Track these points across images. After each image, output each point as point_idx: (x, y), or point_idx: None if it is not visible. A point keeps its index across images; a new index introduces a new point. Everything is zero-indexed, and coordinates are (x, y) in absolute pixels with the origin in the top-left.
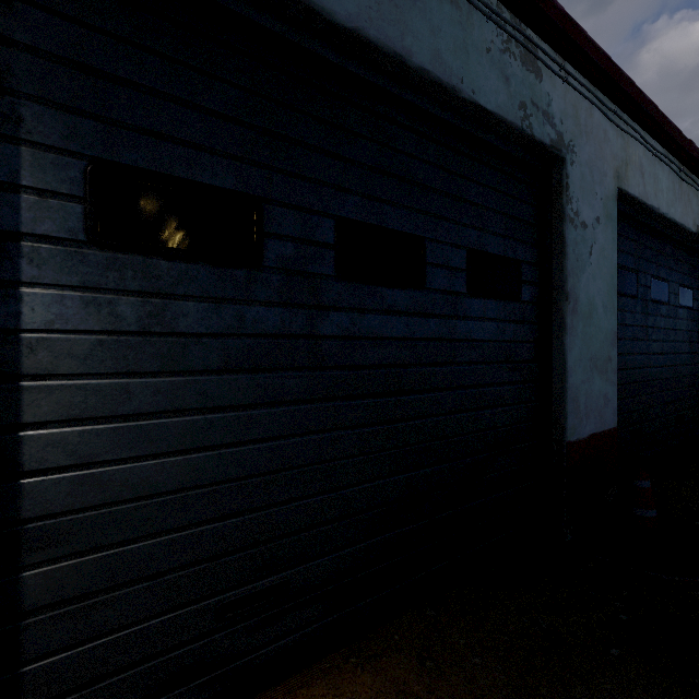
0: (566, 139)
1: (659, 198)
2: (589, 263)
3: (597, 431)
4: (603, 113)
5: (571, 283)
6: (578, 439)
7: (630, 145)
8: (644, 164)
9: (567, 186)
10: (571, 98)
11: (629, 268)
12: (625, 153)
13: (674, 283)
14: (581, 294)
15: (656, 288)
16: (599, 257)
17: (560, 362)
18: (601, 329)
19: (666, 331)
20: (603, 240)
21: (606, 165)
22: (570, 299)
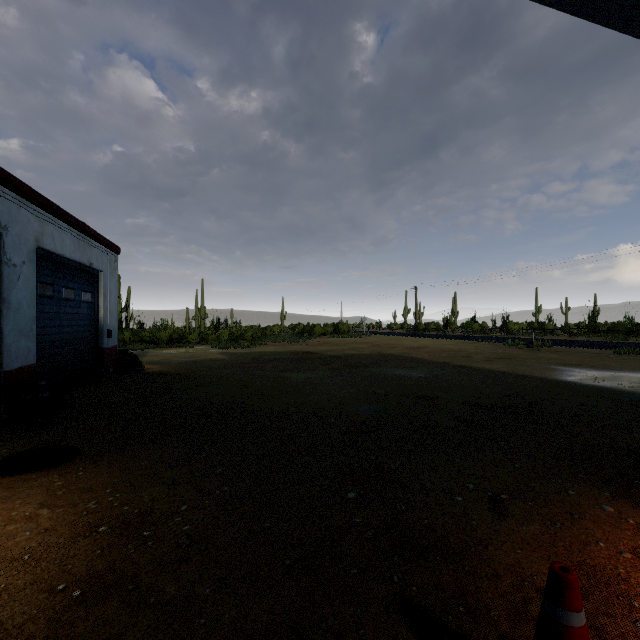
0: (3, 224)
1: (65, 250)
2: (18, 284)
3: (24, 366)
4: (27, 210)
5: (7, 294)
6: (11, 370)
7: (46, 225)
8: (55, 233)
9: (4, 247)
10: (7, 204)
11: (48, 283)
12: (42, 229)
13: (79, 290)
14: (13, 299)
15: (67, 293)
16: (25, 280)
17: (0, 332)
18: (26, 315)
19: (74, 315)
20: (28, 272)
21: (30, 235)
22: (6, 302)
